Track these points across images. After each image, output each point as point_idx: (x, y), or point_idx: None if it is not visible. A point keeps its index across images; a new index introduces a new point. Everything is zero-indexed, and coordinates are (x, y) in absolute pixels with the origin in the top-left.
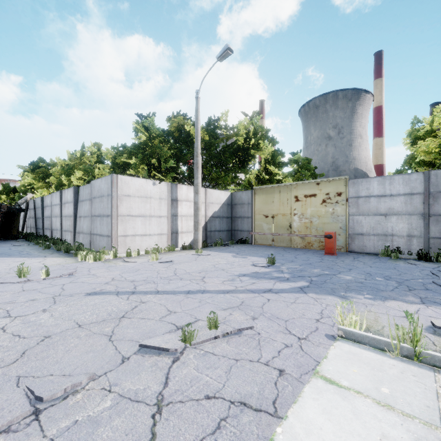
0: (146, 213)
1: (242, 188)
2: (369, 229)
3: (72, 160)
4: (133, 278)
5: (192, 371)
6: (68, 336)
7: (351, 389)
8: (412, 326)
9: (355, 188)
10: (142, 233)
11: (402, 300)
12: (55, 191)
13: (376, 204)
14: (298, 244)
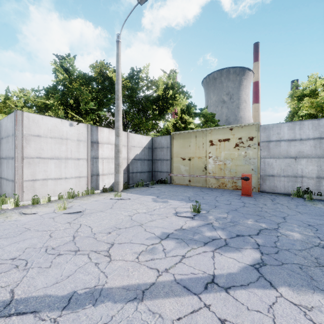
0: (61, 155)
1: (161, 134)
2: (280, 170)
3: None
4: None
5: None
6: None
7: None
8: None
9: (267, 133)
10: (57, 176)
11: None
12: None
13: (286, 147)
14: (212, 185)
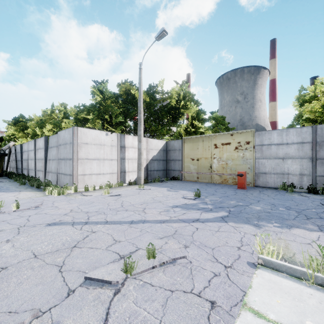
0: (100, 157)
1: (175, 138)
2: (271, 169)
3: (44, 116)
4: (87, 210)
5: (131, 305)
6: (23, 267)
7: (278, 323)
8: (317, 252)
9: (260, 138)
10: (98, 172)
11: (303, 227)
12: (31, 139)
13: (276, 150)
14: (216, 181)
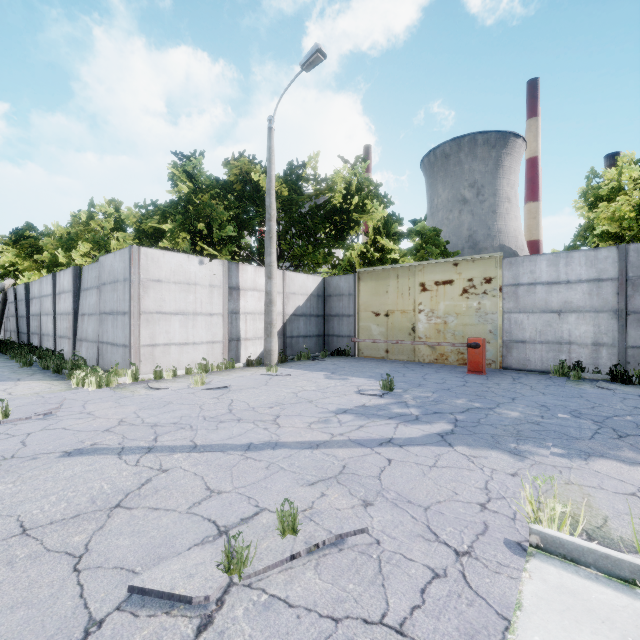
0: (188, 308)
1: (340, 271)
2: (534, 333)
3: (74, 225)
4: (156, 420)
5: None
6: None
7: None
8: None
9: (513, 271)
10: (182, 340)
11: (615, 457)
12: (46, 274)
13: (545, 295)
14: (425, 357)
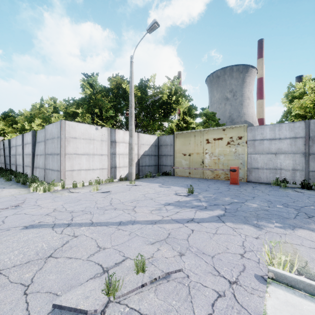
0: (90, 152)
1: (166, 133)
2: (263, 164)
3: (33, 110)
4: (72, 209)
5: None
6: None
7: None
8: None
9: (252, 133)
10: (87, 168)
11: (307, 228)
12: (19, 134)
13: (268, 145)
14: (208, 176)
